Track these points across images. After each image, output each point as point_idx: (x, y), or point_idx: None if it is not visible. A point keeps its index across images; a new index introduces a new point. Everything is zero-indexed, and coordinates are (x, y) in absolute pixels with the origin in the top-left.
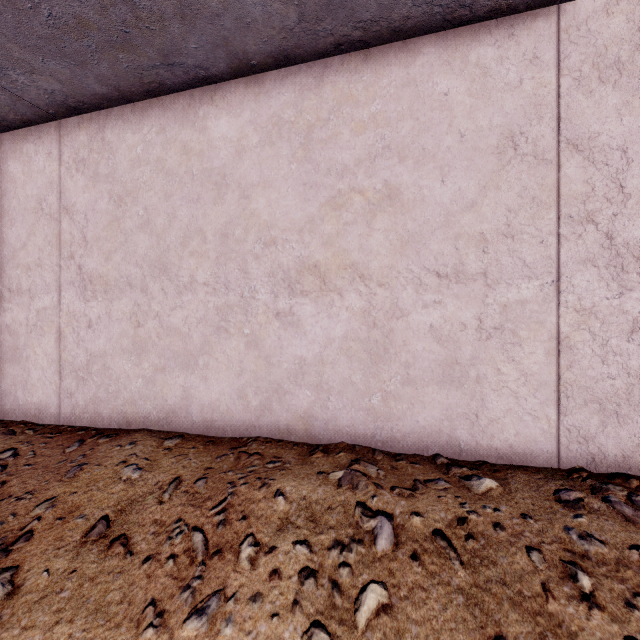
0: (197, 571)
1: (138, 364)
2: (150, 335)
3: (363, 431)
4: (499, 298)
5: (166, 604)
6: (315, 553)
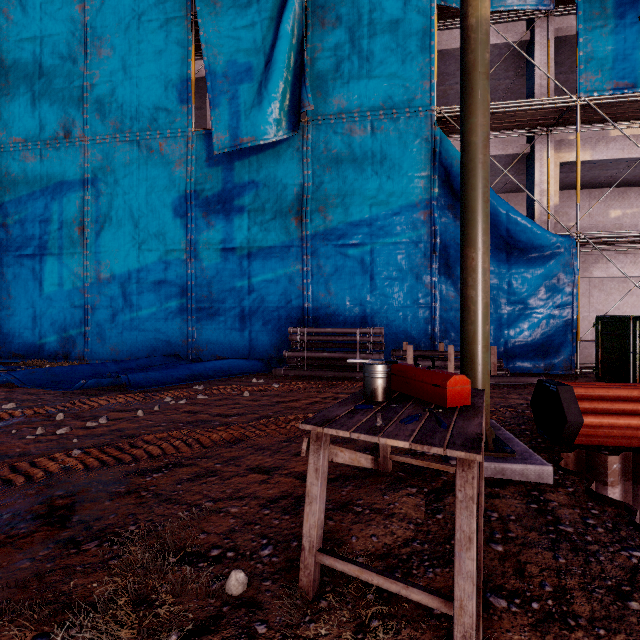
0: None
1: None
2: None
3: None
4: None
5: None
6: None
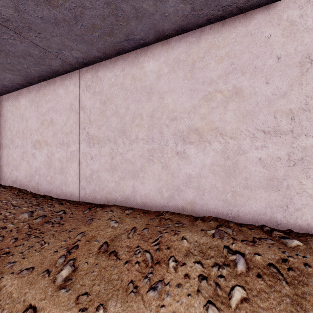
0: (150, 270)
1: (112, 175)
2: (117, 163)
3: (222, 211)
4: (301, 144)
5: (137, 283)
6: (205, 268)
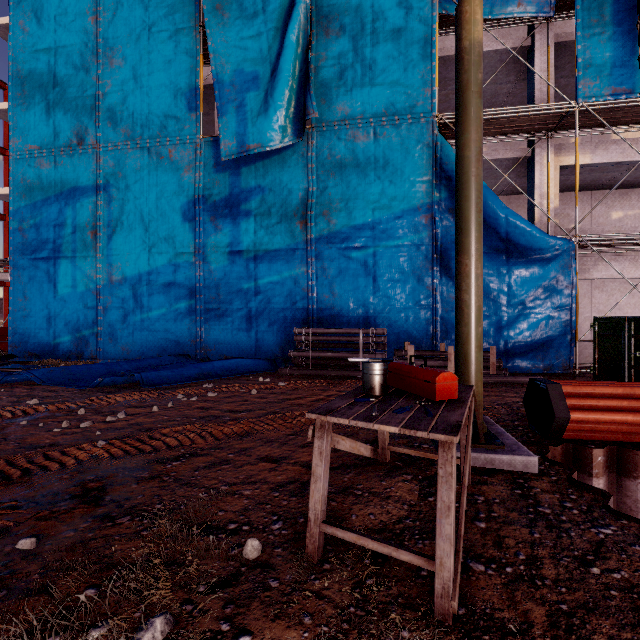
0: None
1: None
2: None
3: None
4: None
5: None
6: None
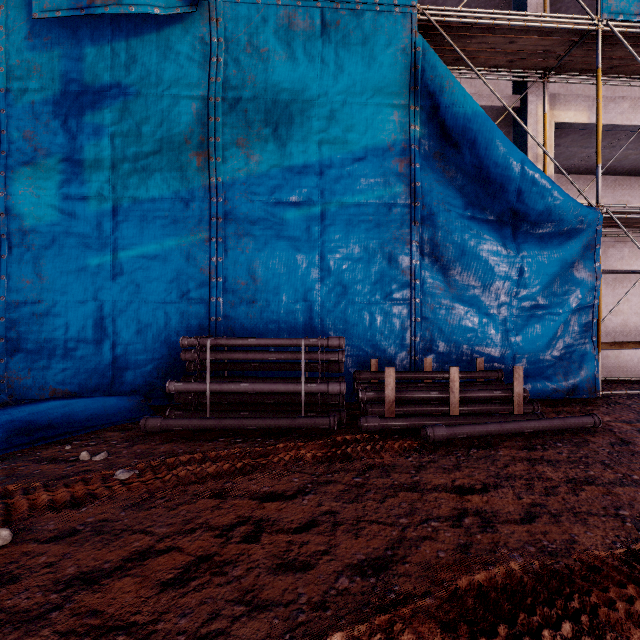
0: None
1: None
2: None
3: (623, 339)
4: None
5: None
6: None
